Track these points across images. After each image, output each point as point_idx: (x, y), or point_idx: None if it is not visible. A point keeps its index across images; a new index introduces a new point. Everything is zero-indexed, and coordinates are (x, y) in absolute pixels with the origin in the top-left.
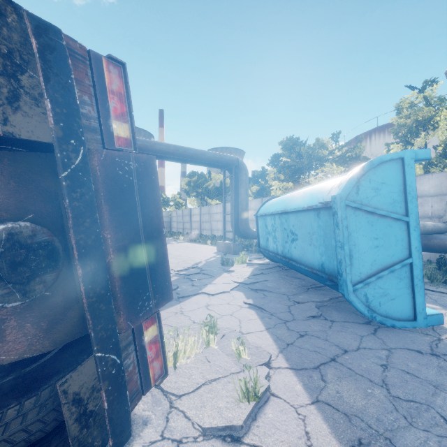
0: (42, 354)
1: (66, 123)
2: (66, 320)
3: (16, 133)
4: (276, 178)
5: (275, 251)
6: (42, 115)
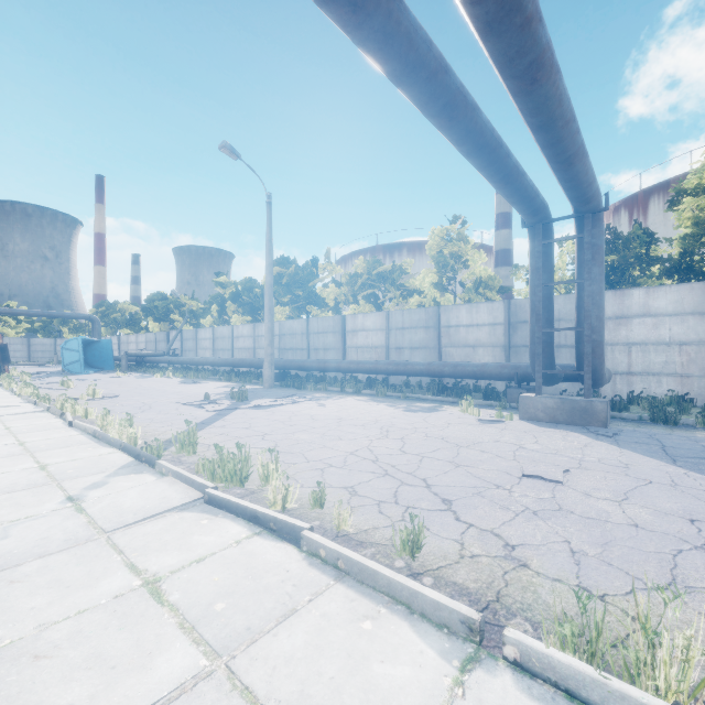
0: None
1: None
2: None
3: None
4: None
5: None
6: None
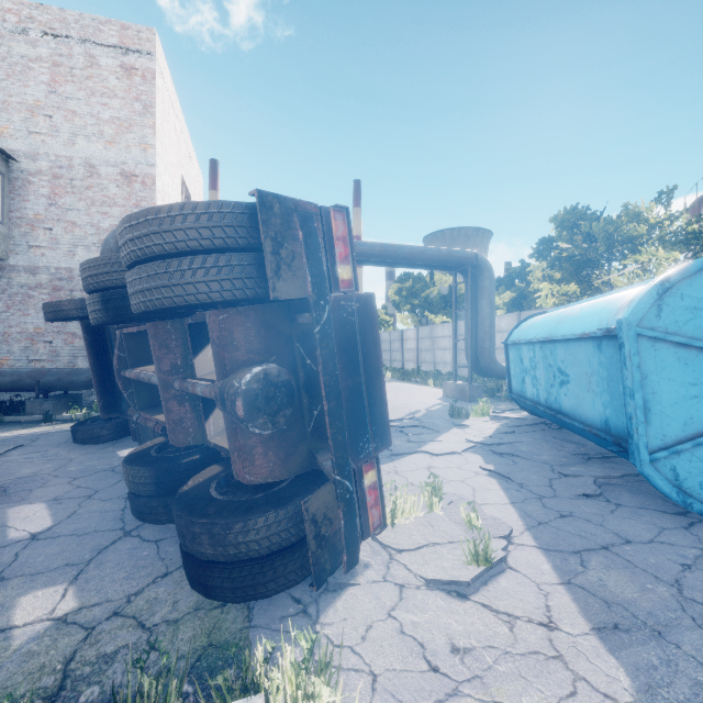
0: (276, 483)
1: (318, 289)
2: (297, 453)
3: (279, 296)
4: (546, 277)
5: (535, 398)
6: (292, 277)
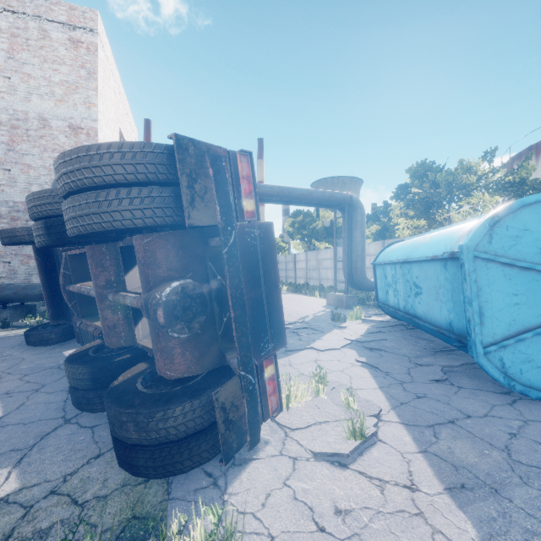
0: (192, 377)
1: (226, 217)
2: (210, 352)
3: (193, 223)
4: (402, 214)
5: (396, 306)
6: (205, 208)
